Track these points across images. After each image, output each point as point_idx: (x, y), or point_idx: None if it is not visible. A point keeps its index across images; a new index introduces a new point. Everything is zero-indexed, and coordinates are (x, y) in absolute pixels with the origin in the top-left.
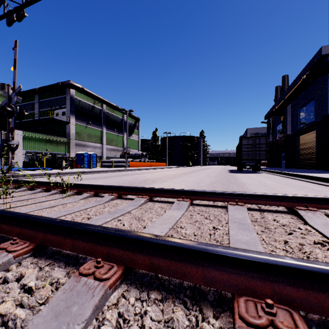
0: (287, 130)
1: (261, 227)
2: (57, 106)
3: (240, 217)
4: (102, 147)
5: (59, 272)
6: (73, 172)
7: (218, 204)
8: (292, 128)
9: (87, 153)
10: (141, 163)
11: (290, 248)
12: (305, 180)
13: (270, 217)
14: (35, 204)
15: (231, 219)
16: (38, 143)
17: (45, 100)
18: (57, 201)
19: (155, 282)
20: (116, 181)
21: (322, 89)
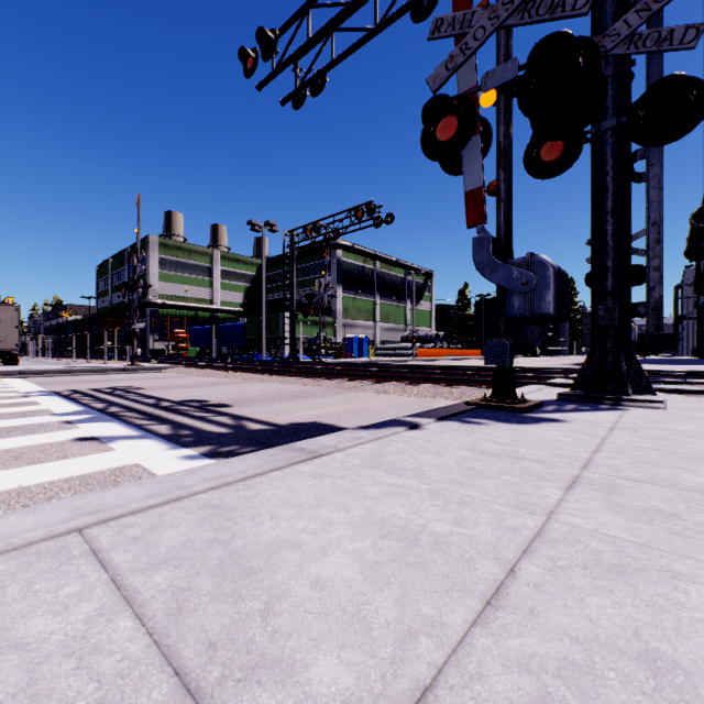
0: None
1: None
2: (320, 274)
3: None
4: (374, 326)
5: None
6: (361, 361)
7: None
8: None
9: (357, 337)
10: (435, 351)
11: None
12: None
13: None
14: None
15: None
16: (305, 327)
17: (304, 266)
18: None
19: None
20: None
21: None
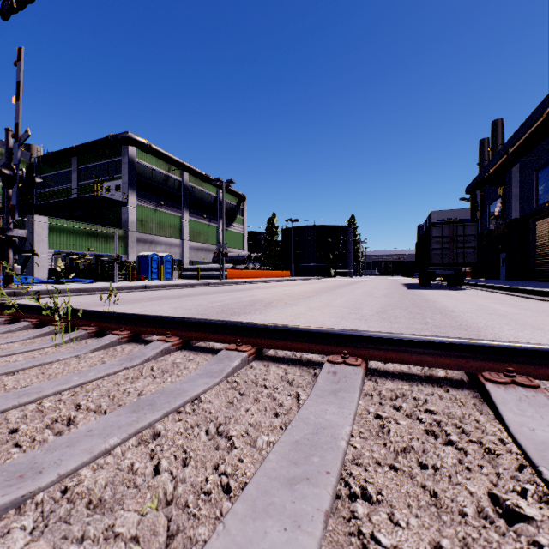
0: (511, 212)
1: None
2: (108, 176)
3: None
4: (181, 244)
5: None
6: (126, 287)
7: (441, 374)
8: (521, 208)
9: (157, 256)
10: (248, 272)
11: None
12: None
13: None
14: None
15: (542, 456)
16: (75, 238)
17: (88, 166)
18: (36, 355)
19: None
20: (197, 303)
21: None
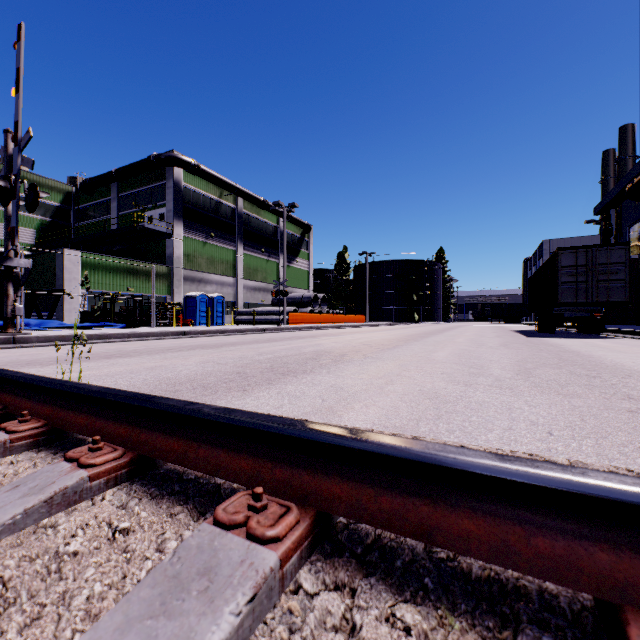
0: None
1: None
2: (150, 204)
3: None
4: (235, 283)
5: None
6: (159, 333)
7: None
8: None
9: (206, 296)
10: (314, 316)
11: None
12: None
13: None
14: None
15: None
16: (111, 276)
17: (129, 193)
18: None
19: None
20: (240, 355)
21: None
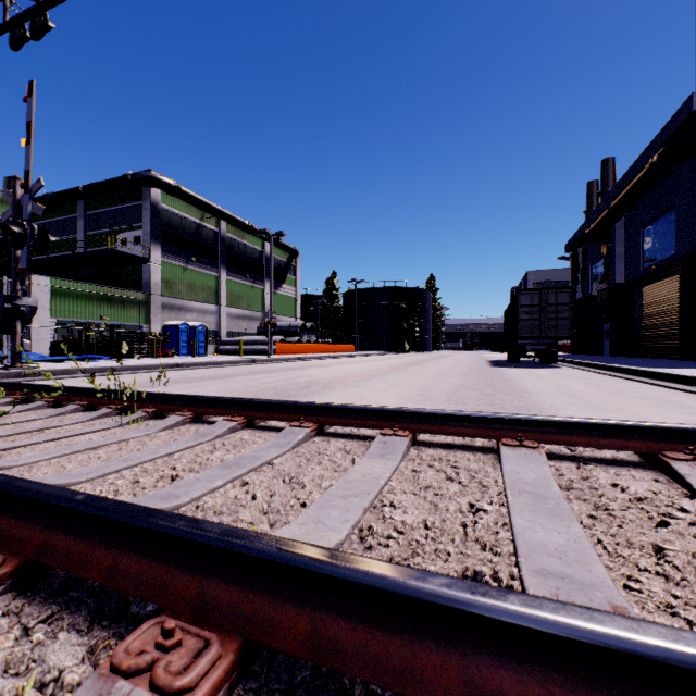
0: (614, 275)
1: (587, 506)
2: (124, 225)
3: (532, 479)
4: (218, 311)
5: (68, 648)
6: (155, 365)
7: (476, 444)
8: (626, 271)
9: (187, 325)
10: (302, 346)
11: (674, 568)
12: (661, 383)
13: (603, 478)
14: (57, 441)
15: (512, 484)
16: (84, 304)
17: (98, 212)
18: (108, 435)
19: (326, 690)
20: (246, 385)
21: (692, 186)
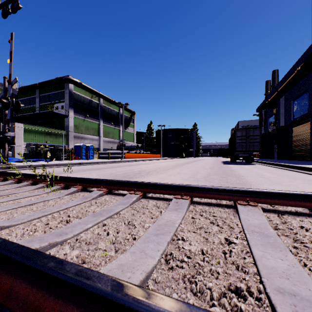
0: (279, 122)
1: (291, 240)
2: (57, 100)
3: (257, 224)
4: (99, 139)
5: None
6: (69, 163)
7: (223, 203)
8: (285, 120)
9: (85, 145)
10: (136, 155)
11: None
12: (305, 172)
13: (295, 223)
14: (13, 201)
15: (247, 227)
16: (38, 136)
17: (45, 94)
18: (39, 197)
19: None
20: (110, 172)
21: None
